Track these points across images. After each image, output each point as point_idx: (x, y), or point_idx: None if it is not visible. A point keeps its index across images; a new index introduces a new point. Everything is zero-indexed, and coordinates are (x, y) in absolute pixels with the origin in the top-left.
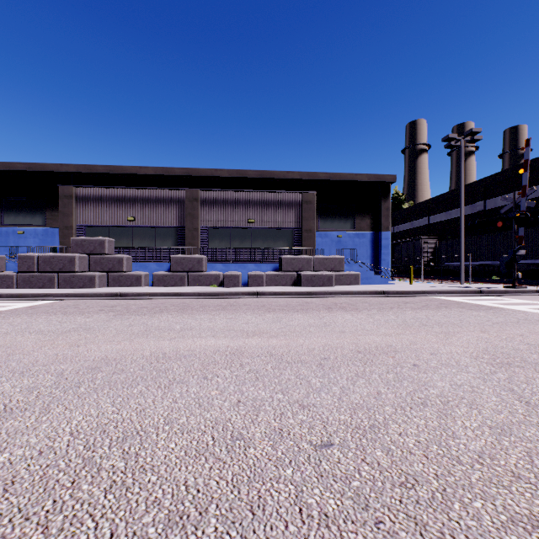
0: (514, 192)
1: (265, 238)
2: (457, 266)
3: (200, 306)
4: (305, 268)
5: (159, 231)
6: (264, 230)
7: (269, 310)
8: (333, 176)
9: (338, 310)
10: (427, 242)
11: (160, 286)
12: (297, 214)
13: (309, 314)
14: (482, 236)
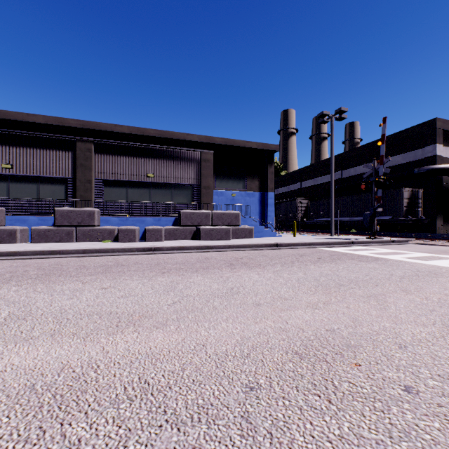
0: (374, 160)
1: (165, 193)
2: (324, 221)
3: (75, 269)
4: (204, 222)
5: (44, 181)
6: (163, 185)
7: (163, 270)
8: (228, 141)
9: (241, 267)
10: (301, 202)
11: (41, 242)
12: (196, 171)
13: (211, 275)
14: (342, 197)
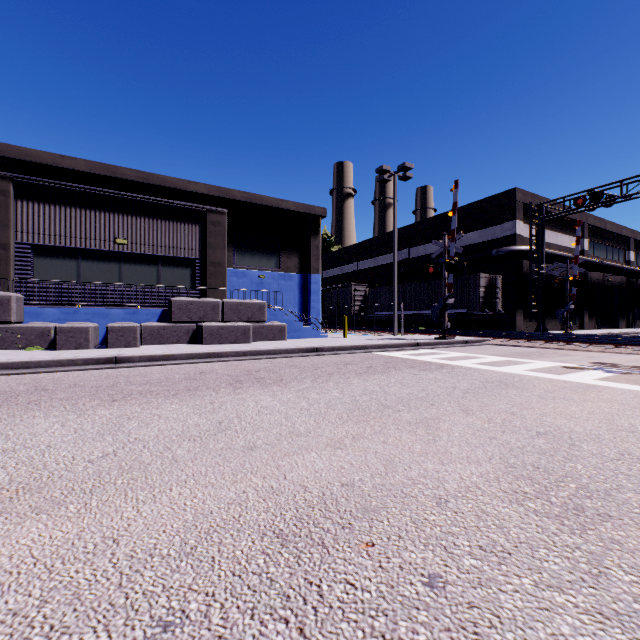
0: (445, 236)
1: (147, 271)
2: (386, 316)
3: None
4: (209, 316)
5: None
6: (144, 258)
7: (115, 397)
8: (254, 198)
9: (251, 385)
10: (357, 289)
11: None
12: (200, 238)
13: (195, 400)
14: (409, 284)
